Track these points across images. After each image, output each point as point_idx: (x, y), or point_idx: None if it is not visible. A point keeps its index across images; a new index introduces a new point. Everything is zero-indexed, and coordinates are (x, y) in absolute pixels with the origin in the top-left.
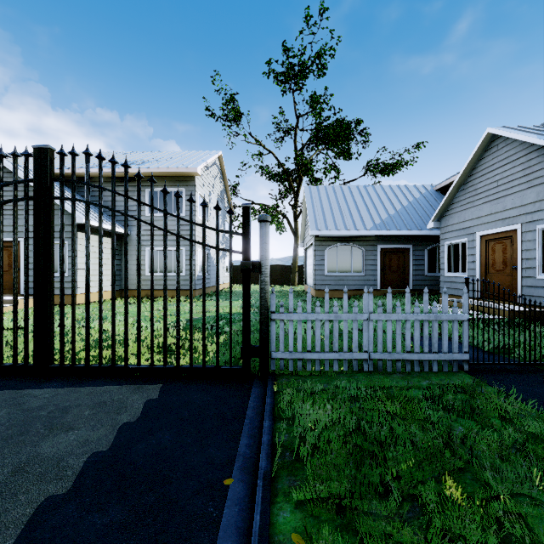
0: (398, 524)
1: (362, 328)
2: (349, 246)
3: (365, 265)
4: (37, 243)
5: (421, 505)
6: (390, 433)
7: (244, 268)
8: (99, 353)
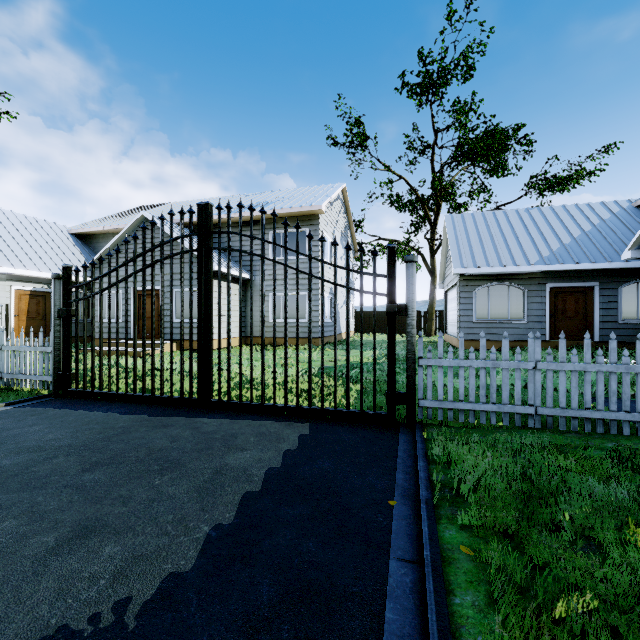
0: (570, 554)
1: (524, 385)
2: (505, 285)
3: (527, 310)
4: (200, 290)
5: (597, 545)
6: (562, 485)
7: (389, 311)
8: (250, 391)
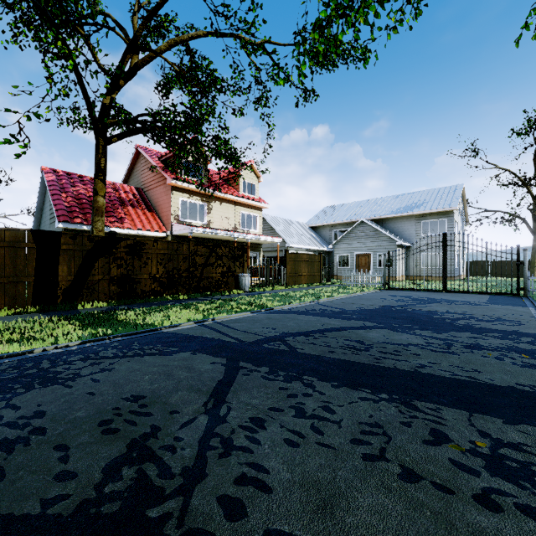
0: None
1: None
2: None
3: None
4: (443, 258)
5: None
6: None
7: (517, 264)
8: (463, 287)
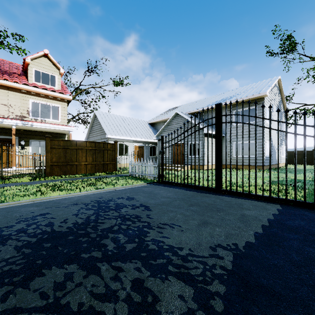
0: None
1: None
2: None
3: None
4: (216, 141)
5: None
6: None
7: None
8: (242, 186)
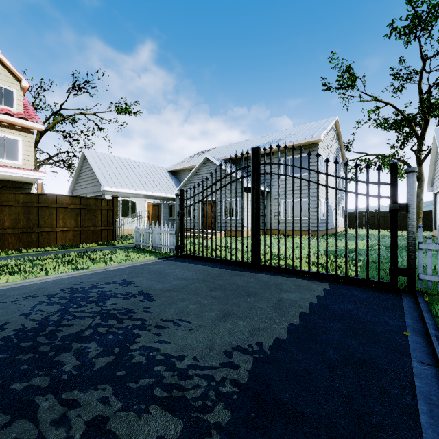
0: None
1: None
2: None
3: None
4: (253, 199)
5: None
6: None
7: (391, 208)
8: (285, 260)
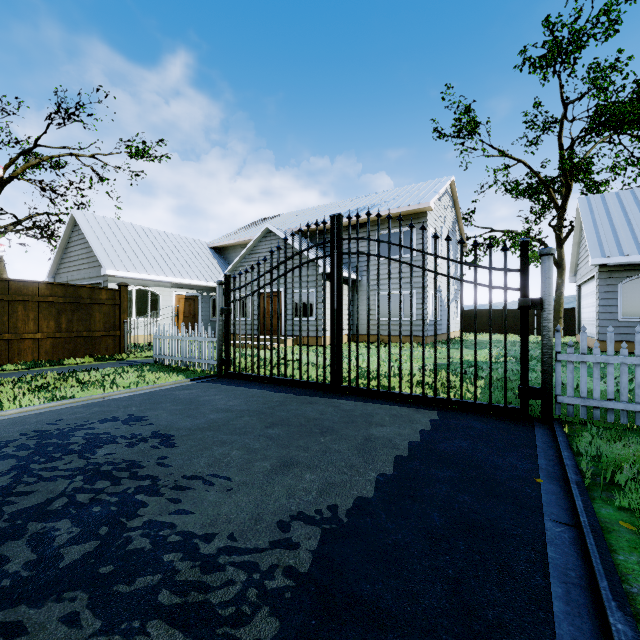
0: None
1: None
2: None
3: None
4: (332, 290)
5: None
6: None
7: (521, 305)
8: (377, 379)
